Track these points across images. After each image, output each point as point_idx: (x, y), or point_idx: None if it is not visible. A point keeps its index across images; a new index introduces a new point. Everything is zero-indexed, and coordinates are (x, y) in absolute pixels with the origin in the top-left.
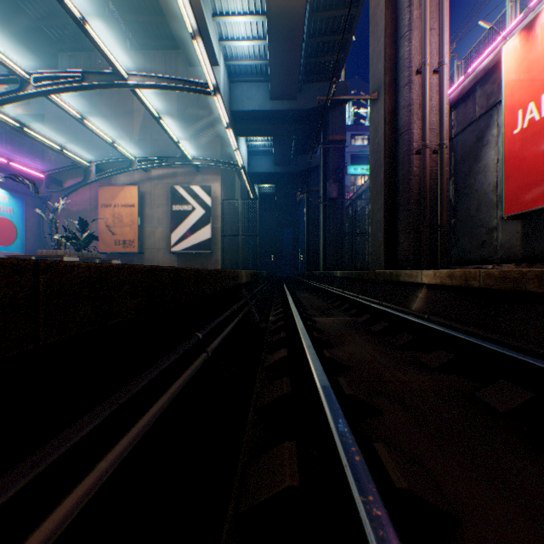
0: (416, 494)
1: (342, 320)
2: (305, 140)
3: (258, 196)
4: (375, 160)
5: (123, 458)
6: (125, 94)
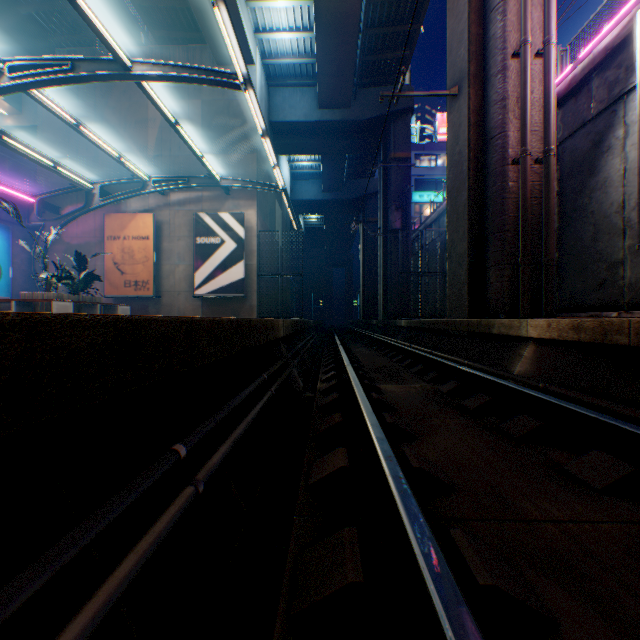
0: None
1: (418, 389)
2: (360, 160)
3: (304, 229)
4: (455, 175)
5: None
6: (137, 100)
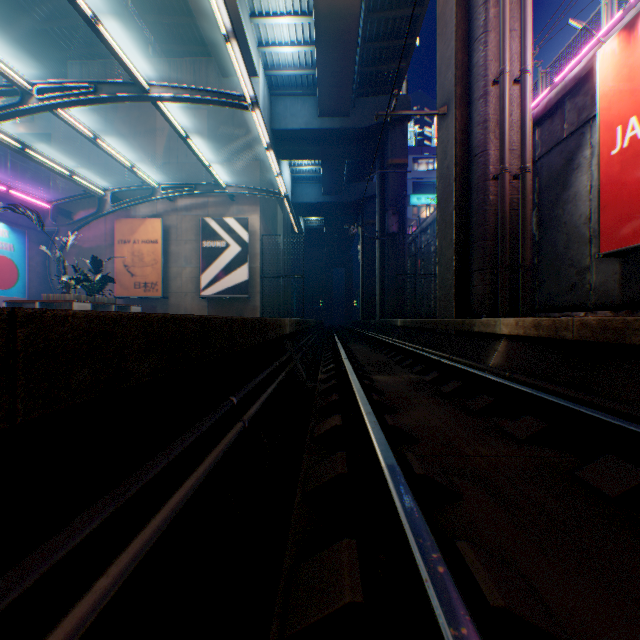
0: (516, 613)
1: (405, 379)
2: (359, 164)
3: (304, 231)
4: (443, 187)
5: (131, 571)
6: (146, 110)
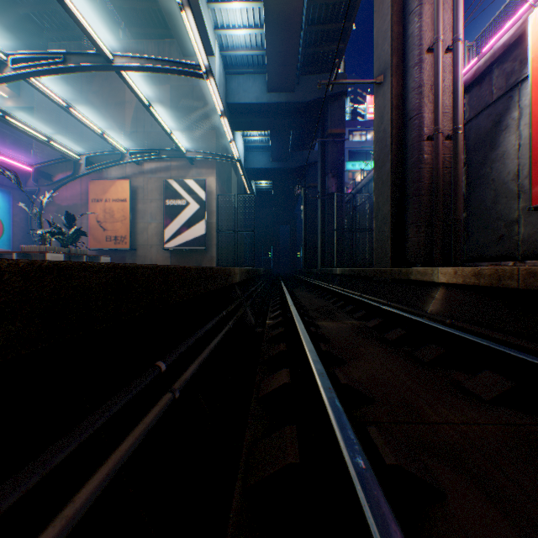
0: None
1: (349, 325)
2: (303, 135)
3: (255, 193)
4: (380, 148)
5: None
6: (117, 85)
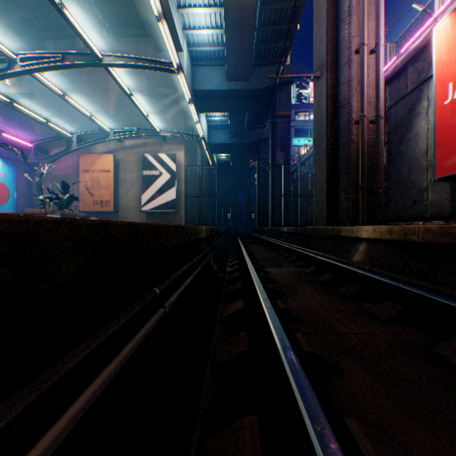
0: None
1: (291, 271)
2: (256, 116)
3: (216, 164)
4: (318, 130)
5: None
6: (102, 76)
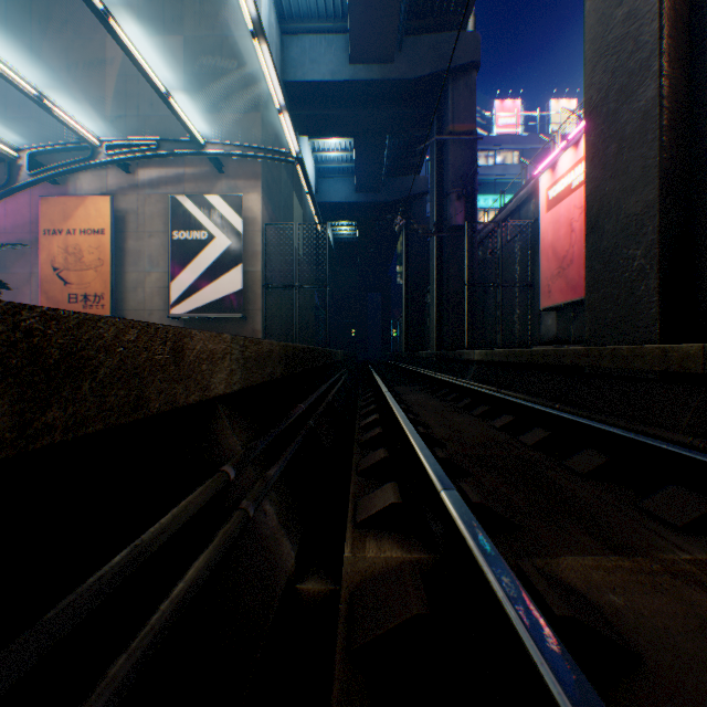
0: None
1: None
2: (404, 150)
3: (333, 244)
4: (612, 67)
5: None
6: (91, 36)
